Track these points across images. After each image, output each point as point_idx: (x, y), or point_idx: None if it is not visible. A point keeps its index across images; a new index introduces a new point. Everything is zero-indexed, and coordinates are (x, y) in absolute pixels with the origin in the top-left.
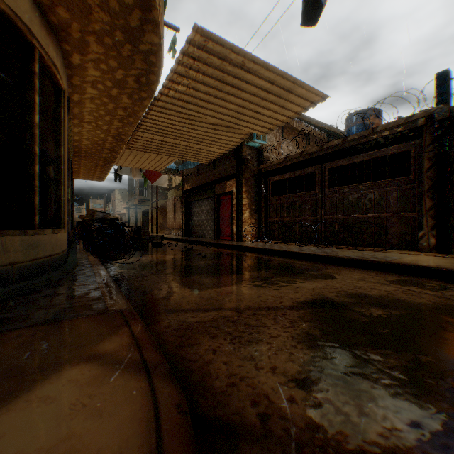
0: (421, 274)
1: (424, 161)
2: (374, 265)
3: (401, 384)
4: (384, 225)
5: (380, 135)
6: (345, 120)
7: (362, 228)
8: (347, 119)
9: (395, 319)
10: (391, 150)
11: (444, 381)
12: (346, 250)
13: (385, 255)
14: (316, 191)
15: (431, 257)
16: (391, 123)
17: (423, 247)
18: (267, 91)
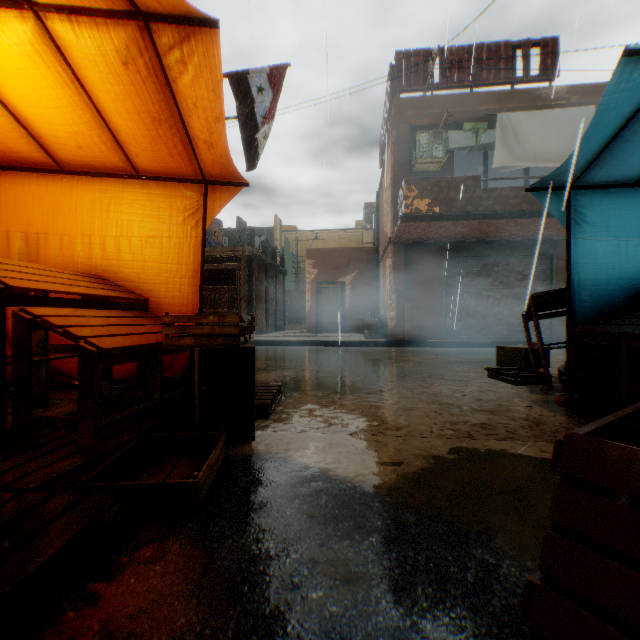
0: None
1: (243, 278)
2: None
3: None
4: None
5: (219, 254)
6: None
7: None
8: None
9: None
10: (226, 266)
11: None
12: None
13: None
14: None
15: None
16: (226, 248)
17: None
18: None
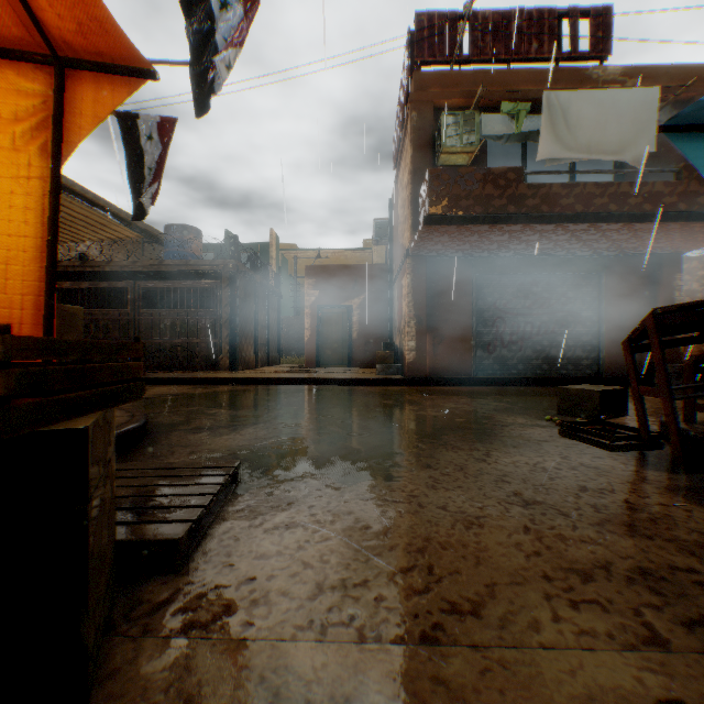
0: (210, 383)
1: (224, 299)
2: (182, 381)
3: (171, 406)
4: (196, 349)
5: (193, 268)
6: (165, 228)
7: (178, 352)
8: (167, 229)
9: (180, 398)
10: (202, 284)
11: (186, 404)
12: (162, 373)
13: (194, 374)
14: (129, 310)
15: (225, 373)
16: (202, 261)
17: (223, 367)
18: (80, 218)
